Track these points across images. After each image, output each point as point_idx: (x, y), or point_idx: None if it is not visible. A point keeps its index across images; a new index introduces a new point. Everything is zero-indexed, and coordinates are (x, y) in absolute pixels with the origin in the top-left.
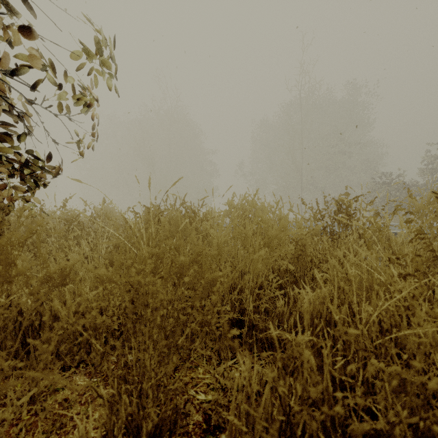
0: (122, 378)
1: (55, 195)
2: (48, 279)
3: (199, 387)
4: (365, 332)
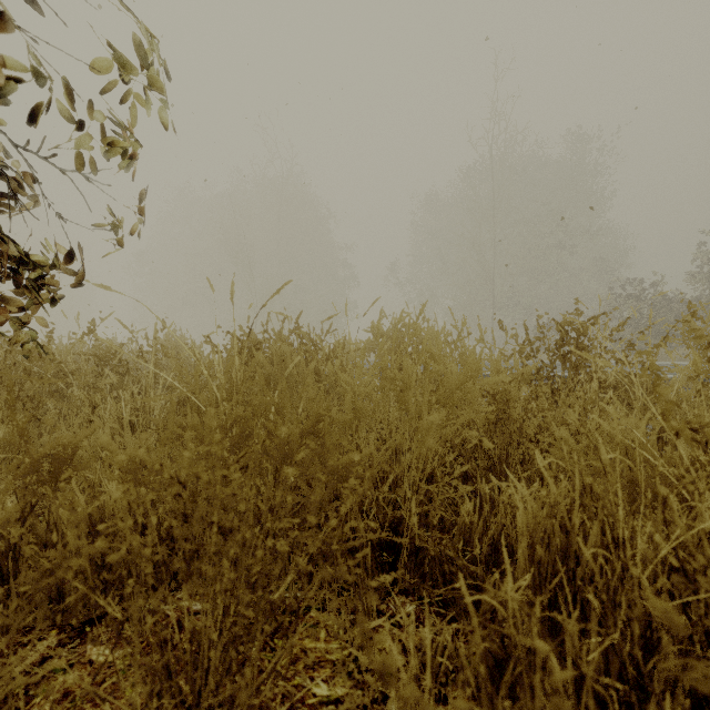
0: (161, 671)
1: (78, 314)
2: (29, 470)
3: (318, 668)
4: (645, 584)
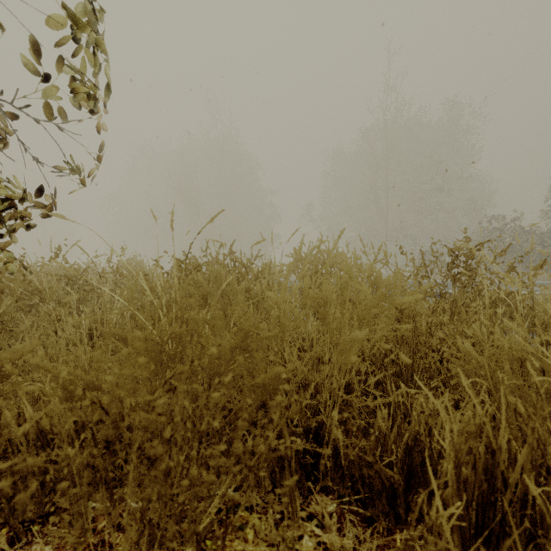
0: None
1: (50, 242)
2: None
3: None
4: None
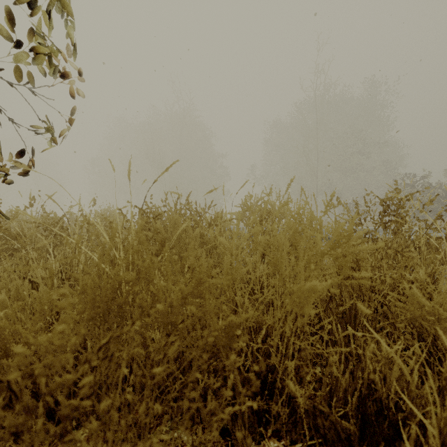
0: None
1: (30, 194)
2: None
3: None
4: None
